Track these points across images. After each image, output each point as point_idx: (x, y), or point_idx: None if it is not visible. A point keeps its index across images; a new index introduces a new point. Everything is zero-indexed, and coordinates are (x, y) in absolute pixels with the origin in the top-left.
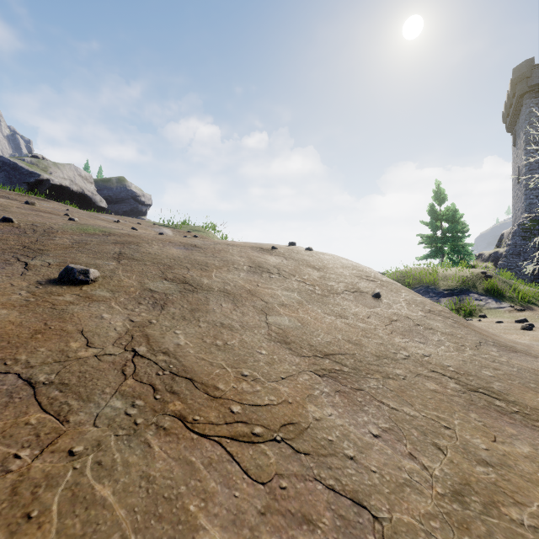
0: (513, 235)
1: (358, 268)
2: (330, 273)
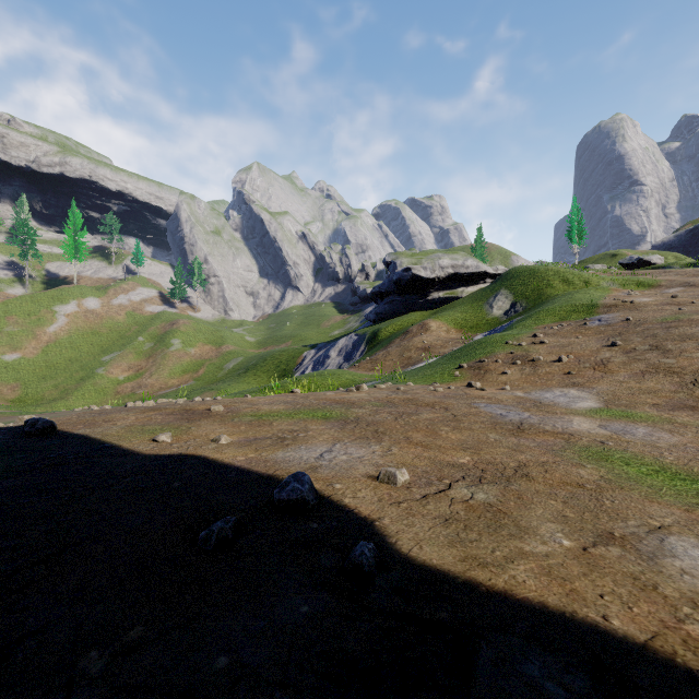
0: None
1: None
2: None
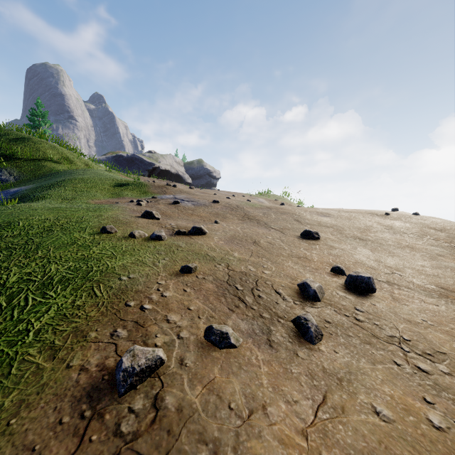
0: None
1: None
2: (453, 233)
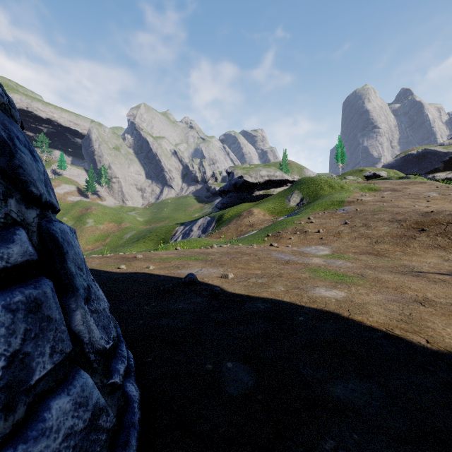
0: None
1: None
2: (426, 222)
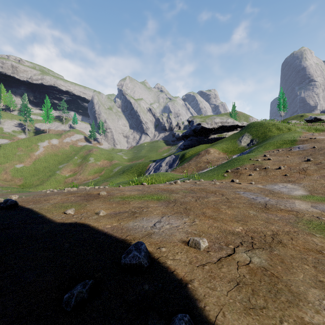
0: None
1: None
2: None
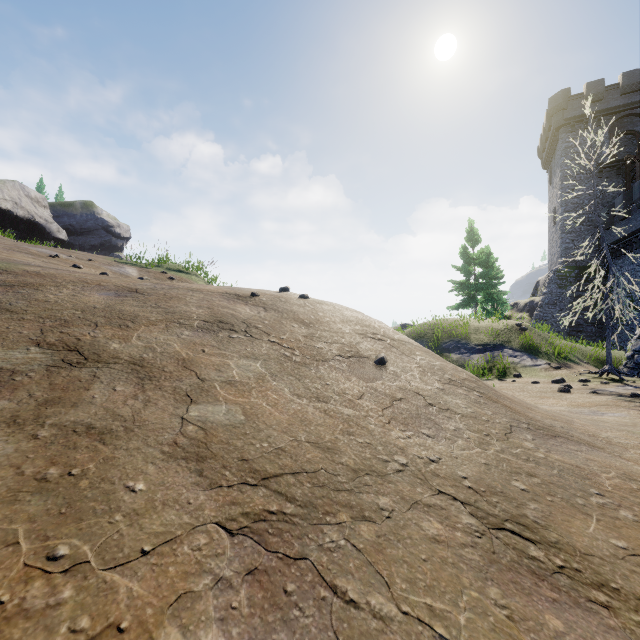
0: (549, 282)
1: (364, 322)
2: (323, 329)
